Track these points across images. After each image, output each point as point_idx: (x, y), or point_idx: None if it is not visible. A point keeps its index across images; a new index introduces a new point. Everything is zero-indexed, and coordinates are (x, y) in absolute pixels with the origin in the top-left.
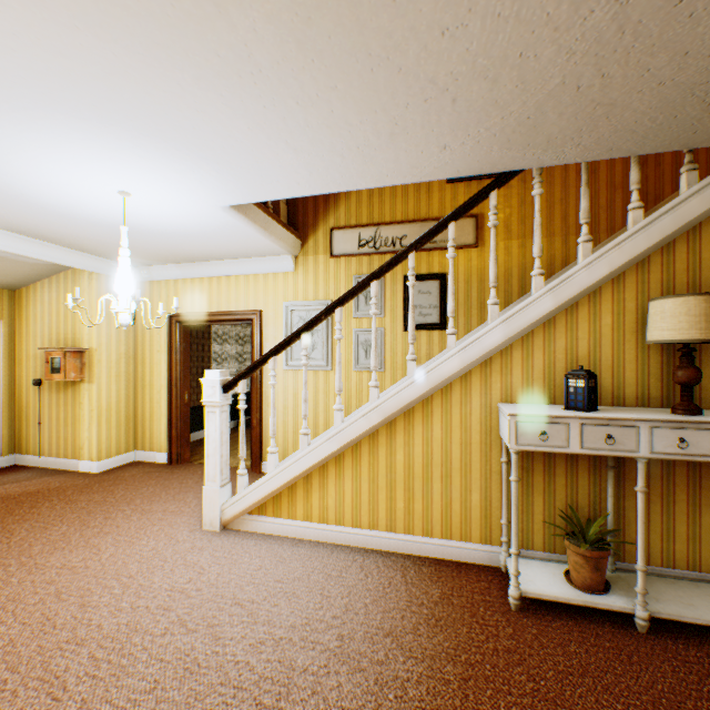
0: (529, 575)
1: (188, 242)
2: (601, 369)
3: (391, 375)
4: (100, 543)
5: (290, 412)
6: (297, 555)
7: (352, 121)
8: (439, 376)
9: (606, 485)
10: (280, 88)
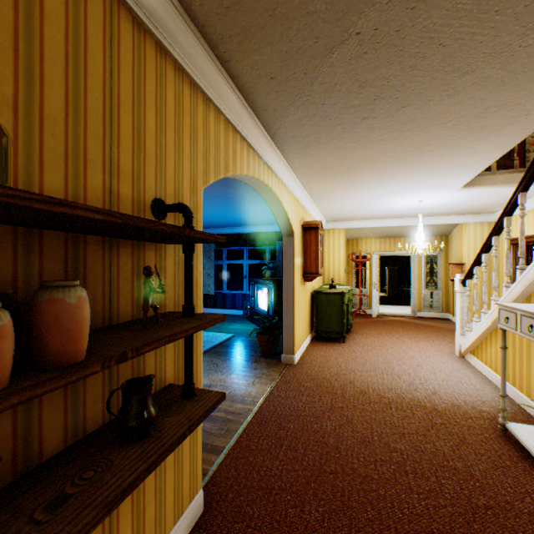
0: None
1: (482, 201)
2: None
3: None
4: (419, 341)
5: None
6: (464, 373)
7: (420, 168)
8: (526, 281)
9: None
10: (391, 177)
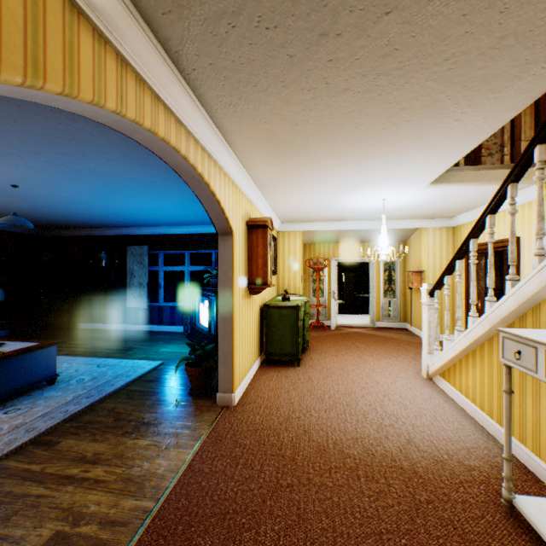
0: None
1: (446, 202)
2: None
3: None
4: (382, 359)
5: None
6: (437, 403)
7: (391, 150)
8: (523, 295)
9: None
10: (355, 162)
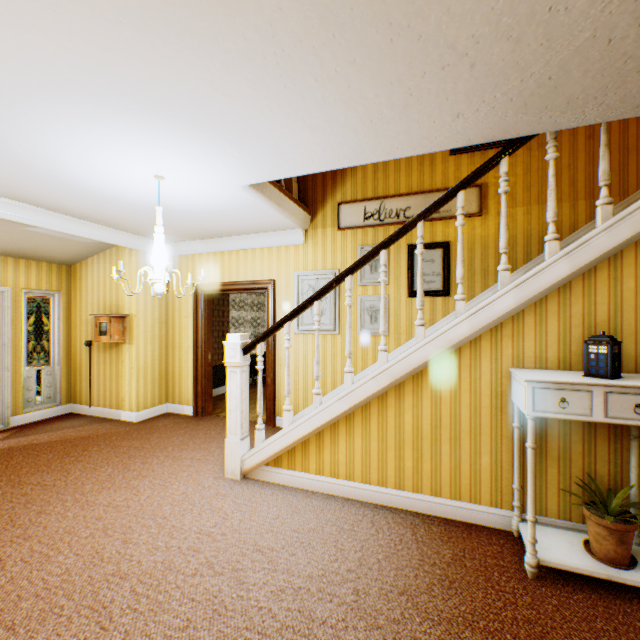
0: (545, 542)
1: (211, 220)
2: (623, 335)
3: (394, 339)
4: (139, 485)
5: (300, 372)
6: (311, 506)
7: (367, 95)
8: (448, 341)
9: (628, 454)
10: (300, 66)
